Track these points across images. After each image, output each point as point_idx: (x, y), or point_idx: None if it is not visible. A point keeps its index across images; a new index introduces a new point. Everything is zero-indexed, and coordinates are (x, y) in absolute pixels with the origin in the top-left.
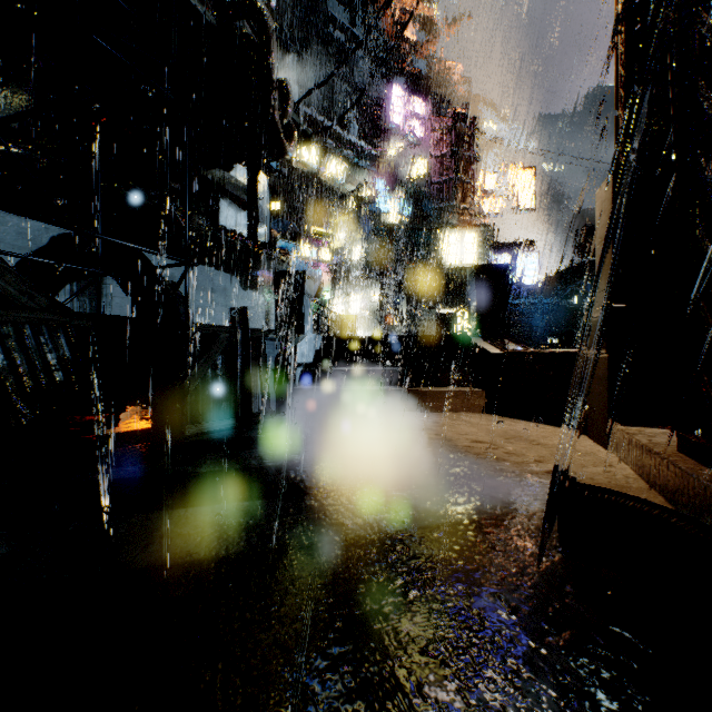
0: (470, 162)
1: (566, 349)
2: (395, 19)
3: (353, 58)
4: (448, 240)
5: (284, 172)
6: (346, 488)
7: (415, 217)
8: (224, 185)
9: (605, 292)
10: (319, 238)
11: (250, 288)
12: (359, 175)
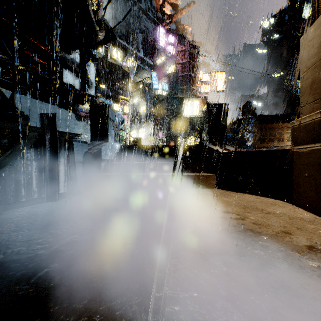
0: (195, 67)
1: (271, 148)
2: (160, 3)
3: (140, 18)
4: (186, 104)
5: (107, 71)
6: (110, 304)
7: (170, 92)
8: (66, 61)
9: (314, 103)
10: (123, 101)
11: (82, 120)
12: (143, 73)
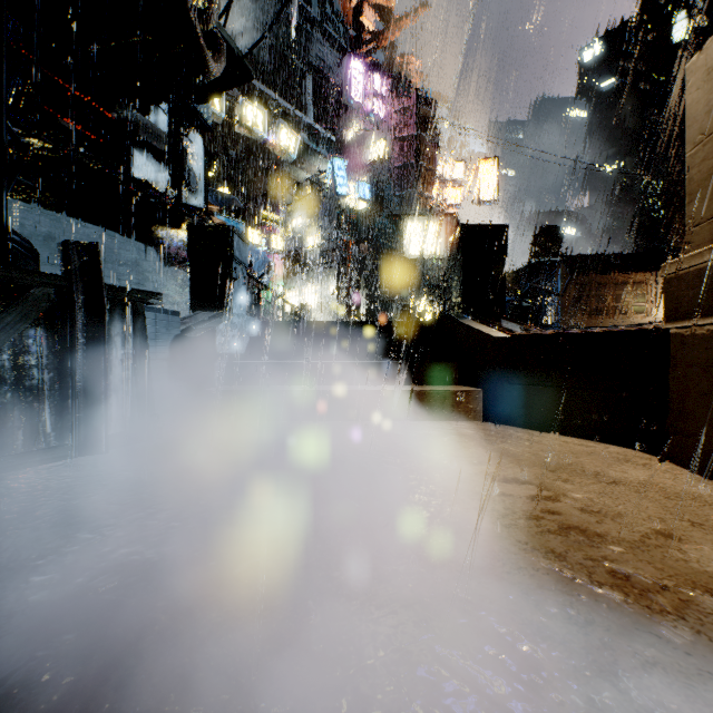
0: (431, 149)
1: (612, 327)
2: (352, 5)
3: (308, 39)
4: (410, 229)
5: (233, 157)
6: None
7: (375, 203)
8: (136, 129)
9: None
10: (270, 224)
11: (174, 265)
12: (315, 162)
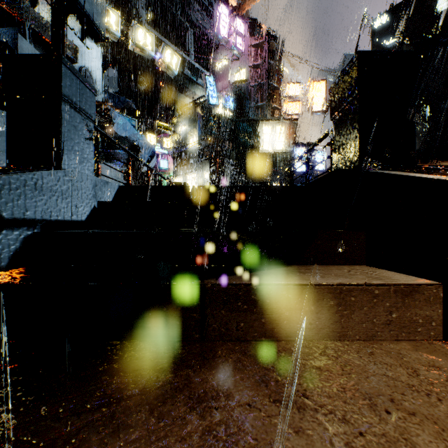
0: (278, 73)
1: None
2: None
3: (191, 9)
4: (263, 131)
5: (141, 89)
6: None
7: (237, 112)
8: (21, 16)
9: None
10: (163, 131)
11: None
12: (195, 90)
